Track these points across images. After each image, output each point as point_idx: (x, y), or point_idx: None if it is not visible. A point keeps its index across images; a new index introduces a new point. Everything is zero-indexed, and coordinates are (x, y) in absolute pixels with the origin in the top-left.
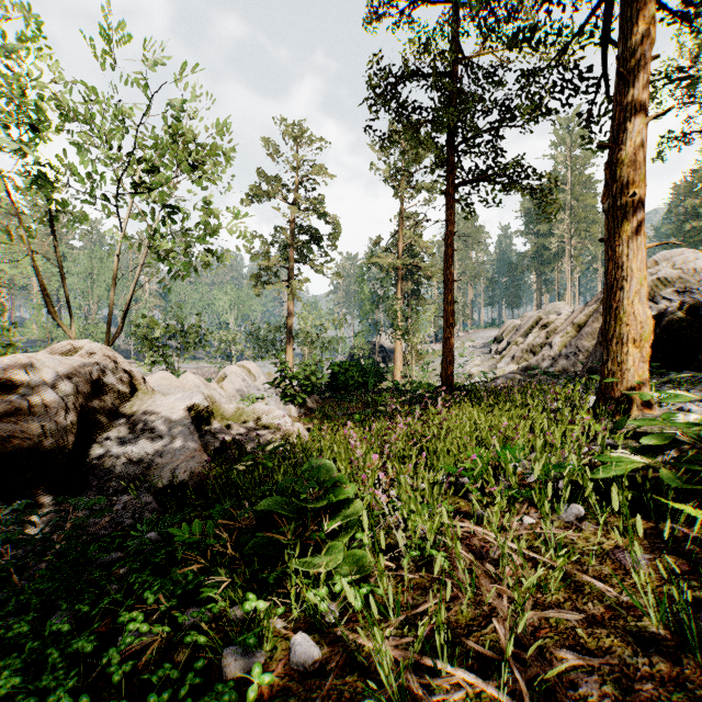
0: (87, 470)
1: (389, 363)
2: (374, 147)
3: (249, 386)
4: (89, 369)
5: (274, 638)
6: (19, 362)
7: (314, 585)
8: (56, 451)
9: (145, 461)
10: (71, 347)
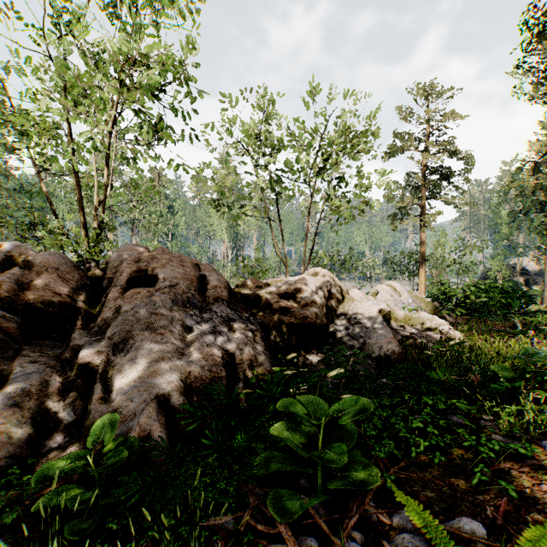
0: (331, 340)
1: (533, 286)
2: (515, 72)
3: (396, 300)
4: (326, 284)
5: (524, 440)
6: (301, 280)
7: (544, 423)
8: (320, 327)
9: (361, 340)
10: (314, 272)
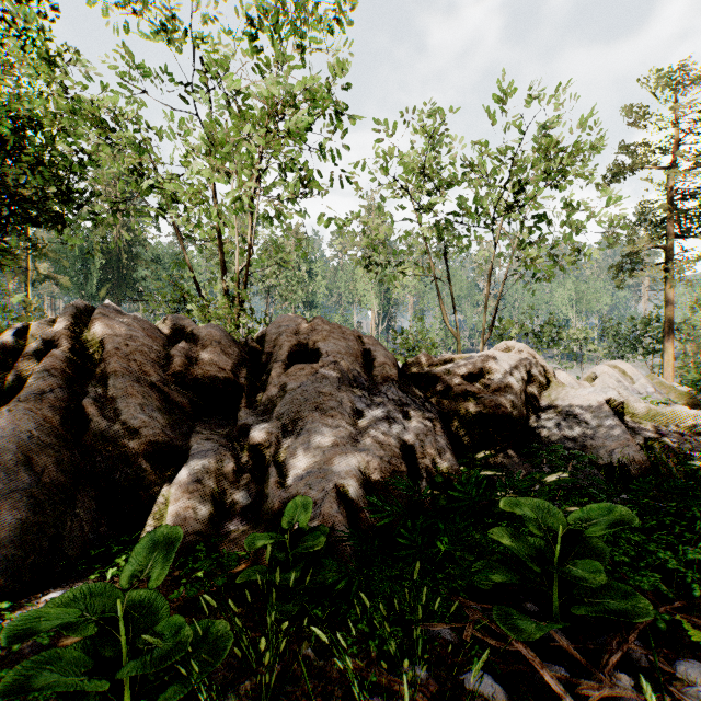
0: (533, 438)
1: None
2: None
3: (625, 389)
4: (524, 362)
5: None
6: (489, 356)
7: None
8: (517, 420)
9: (579, 440)
10: (506, 346)
